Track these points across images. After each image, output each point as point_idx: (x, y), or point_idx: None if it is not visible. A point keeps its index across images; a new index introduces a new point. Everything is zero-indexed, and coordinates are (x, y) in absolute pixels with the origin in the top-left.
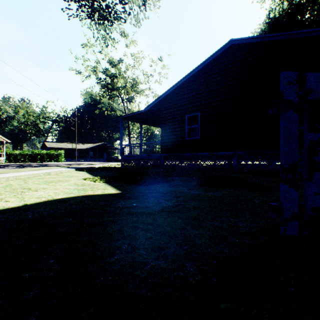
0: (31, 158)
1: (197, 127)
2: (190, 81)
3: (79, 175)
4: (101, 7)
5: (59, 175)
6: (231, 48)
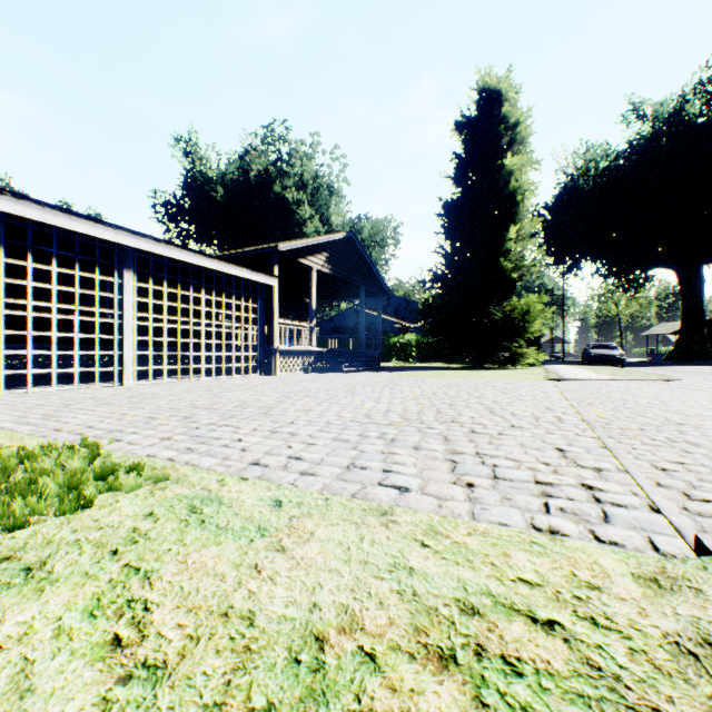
0: None
1: None
2: None
3: None
4: None
5: None
6: None
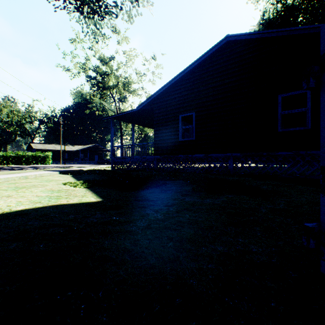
0: (15, 160)
1: (192, 128)
2: (184, 79)
3: (60, 179)
4: (91, 0)
5: (38, 179)
6: (227, 44)
